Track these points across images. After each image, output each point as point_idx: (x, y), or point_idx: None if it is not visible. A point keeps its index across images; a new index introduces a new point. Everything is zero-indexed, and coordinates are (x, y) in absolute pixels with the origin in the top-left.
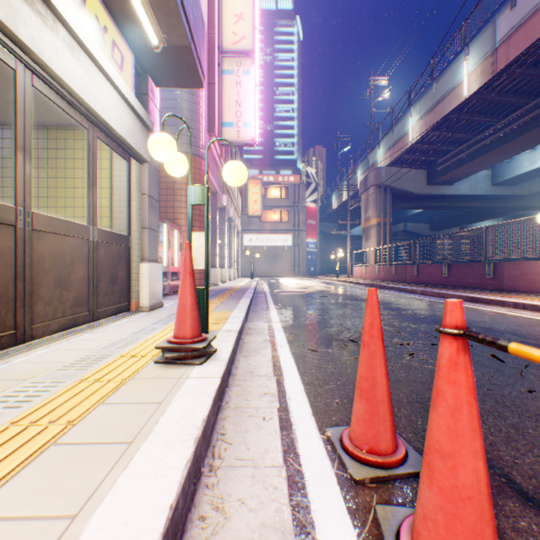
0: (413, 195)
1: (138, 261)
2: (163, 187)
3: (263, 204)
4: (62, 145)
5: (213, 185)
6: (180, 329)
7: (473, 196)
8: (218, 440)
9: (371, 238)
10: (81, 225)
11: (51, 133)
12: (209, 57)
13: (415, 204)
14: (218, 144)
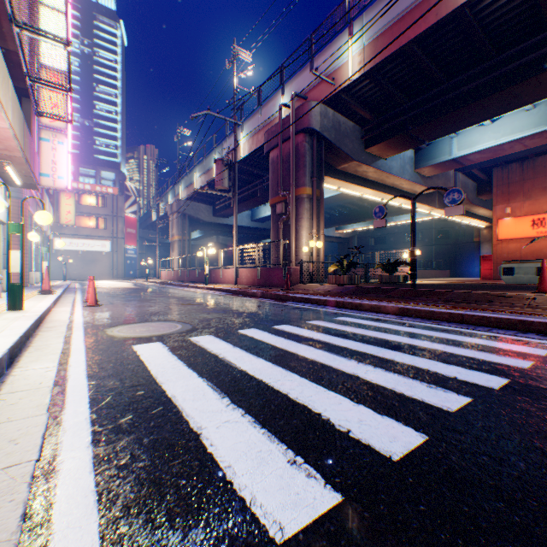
0: (205, 222)
1: (4, 269)
2: None
3: (79, 210)
4: None
5: (31, 212)
6: (46, 287)
7: (242, 226)
8: (61, 301)
9: (176, 250)
10: None
11: None
12: None
13: (208, 228)
14: None
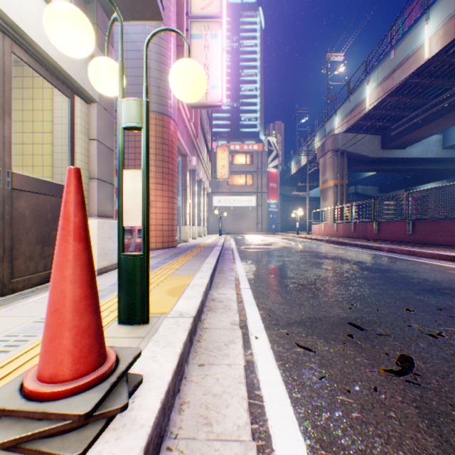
0: (368, 158)
1: None
2: (131, 146)
3: (230, 170)
4: None
5: (182, 146)
6: (45, 358)
7: (425, 159)
8: None
9: (328, 198)
10: None
11: None
12: (178, 20)
13: (369, 167)
14: (188, 108)
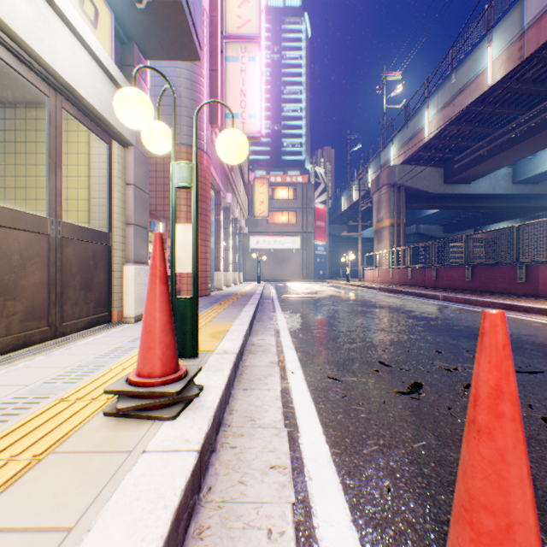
0: (429, 194)
1: (122, 263)
2: (160, 183)
3: (270, 205)
4: (32, 126)
5: (216, 182)
6: (144, 362)
7: (492, 195)
8: None
9: (384, 240)
10: (36, 216)
11: (19, 112)
12: (211, 42)
13: (430, 204)
14: None
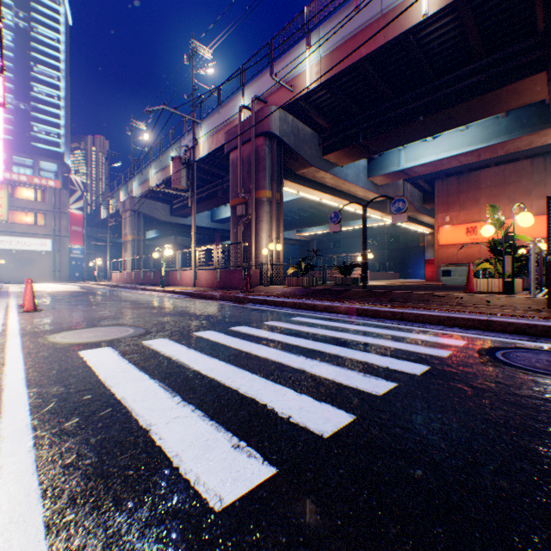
0: (162, 221)
1: None
2: None
3: (13, 204)
4: None
5: None
6: None
7: (202, 227)
8: None
9: (129, 250)
10: None
11: None
12: None
13: (165, 227)
14: None
